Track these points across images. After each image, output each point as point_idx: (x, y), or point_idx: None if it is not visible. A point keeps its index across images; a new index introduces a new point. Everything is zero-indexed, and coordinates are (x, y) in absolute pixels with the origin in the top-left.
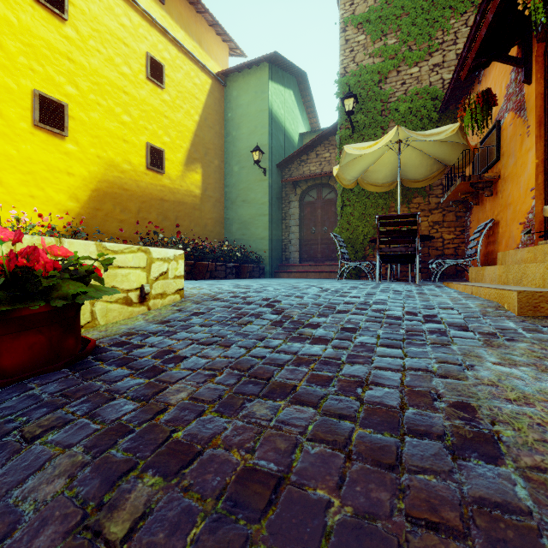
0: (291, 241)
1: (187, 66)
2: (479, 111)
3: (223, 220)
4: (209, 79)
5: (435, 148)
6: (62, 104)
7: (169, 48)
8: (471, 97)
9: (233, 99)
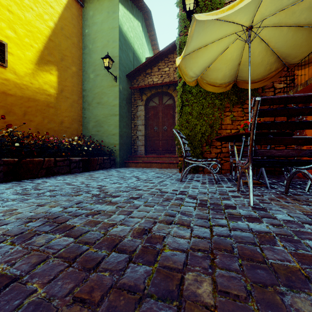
0: (138, 137)
1: None
2: None
3: (81, 118)
4: None
5: (286, 38)
6: None
7: None
8: None
9: (89, 18)
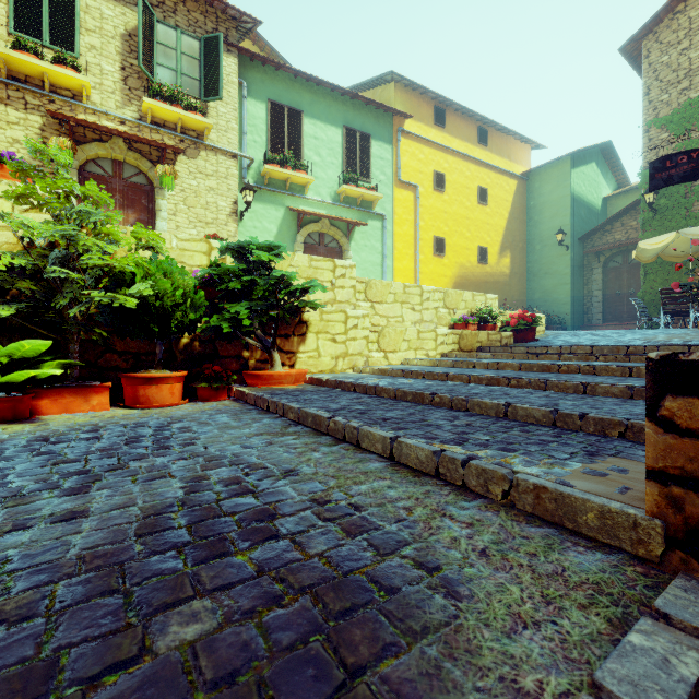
0: (593, 304)
1: (501, 180)
2: None
3: (526, 291)
4: (515, 181)
5: None
6: (443, 239)
7: (490, 174)
8: None
9: (535, 190)
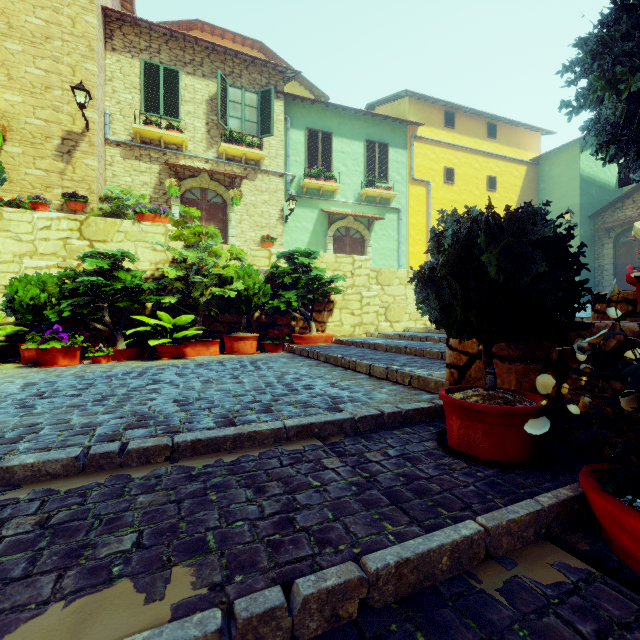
0: (604, 277)
1: (510, 168)
2: None
3: None
4: (524, 167)
5: None
6: None
7: (499, 164)
8: None
9: (545, 174)
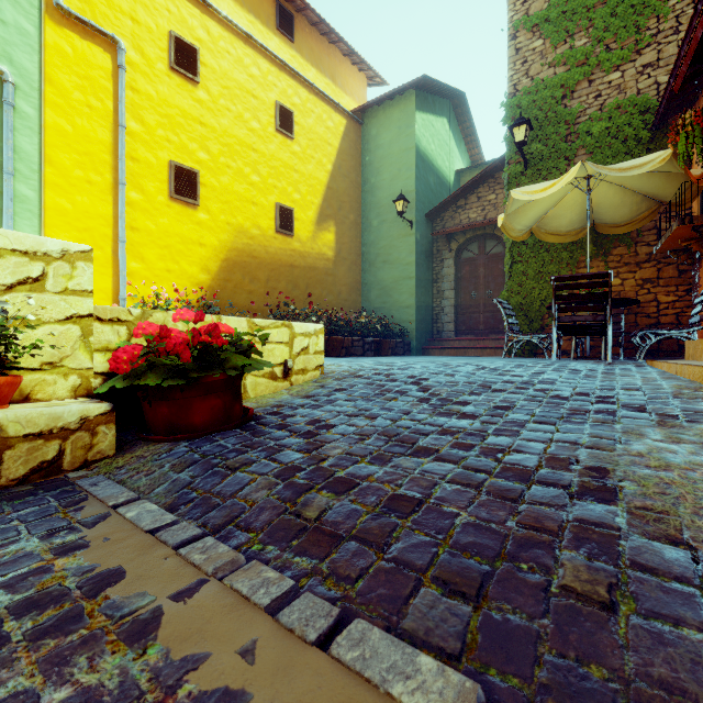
0: (444, 309)
1: (319, 108)
2: (699, 134)
3: (360, 286)
4: (343, 119)
5: (642, 181)
6: (194, 172)
7: (300, 91)
8: (686, 115)
9: (371, 139)
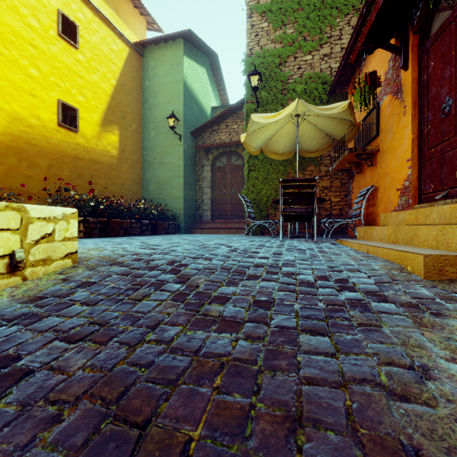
0: (204, 200)
1: (104, 31)
2: (367, 90)
3: (141, 180)
4: (126, 47)
5: (326, 123)
6: None
7: (84, 10)
8: (360, 77)
9: (150, 69)
